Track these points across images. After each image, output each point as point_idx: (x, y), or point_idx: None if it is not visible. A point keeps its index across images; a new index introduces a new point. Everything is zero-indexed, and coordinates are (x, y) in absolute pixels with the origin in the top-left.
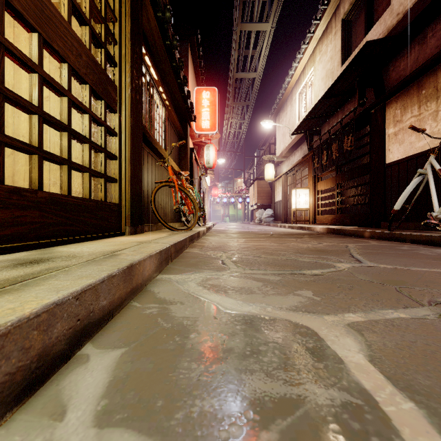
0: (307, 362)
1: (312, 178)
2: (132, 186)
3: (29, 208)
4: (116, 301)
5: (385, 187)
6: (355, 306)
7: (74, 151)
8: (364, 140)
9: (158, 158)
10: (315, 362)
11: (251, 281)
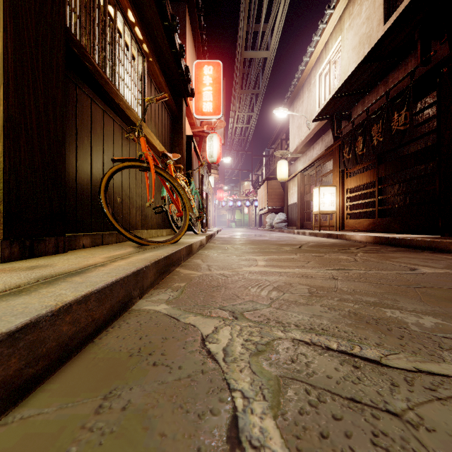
0: None
1: (339, 174)
2: (15, 143)
3: None
4: None
5: None
6: None
7: None
8: None
9: (130, 129)
10: None
11: None
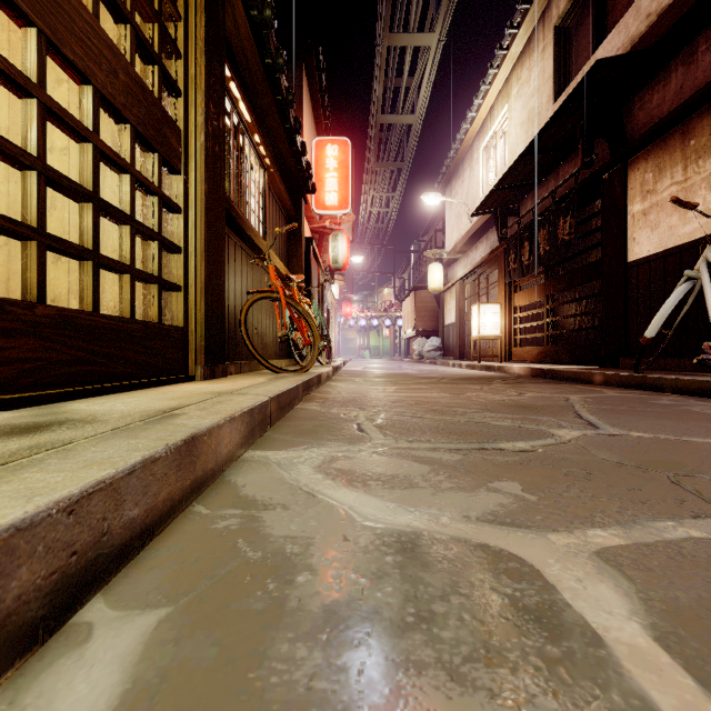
0: (531, 643)
1: (505, 287)
2: (207, 298)
3: (20, 334)
4: (161, 506)
5: (627, 301)
6: (602, 513)
7: (110, 240)
8: (591, 225)
9: (253, 252)
10: (547, 642)
11: (409, 463)
